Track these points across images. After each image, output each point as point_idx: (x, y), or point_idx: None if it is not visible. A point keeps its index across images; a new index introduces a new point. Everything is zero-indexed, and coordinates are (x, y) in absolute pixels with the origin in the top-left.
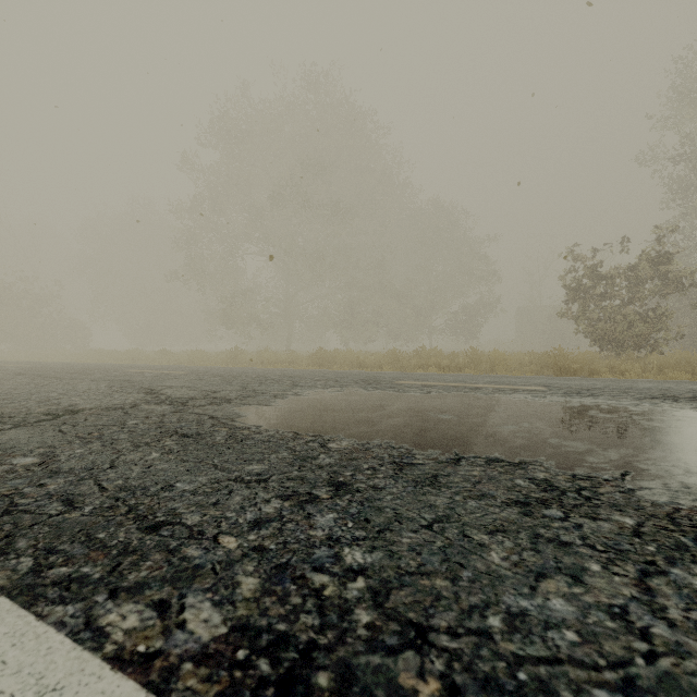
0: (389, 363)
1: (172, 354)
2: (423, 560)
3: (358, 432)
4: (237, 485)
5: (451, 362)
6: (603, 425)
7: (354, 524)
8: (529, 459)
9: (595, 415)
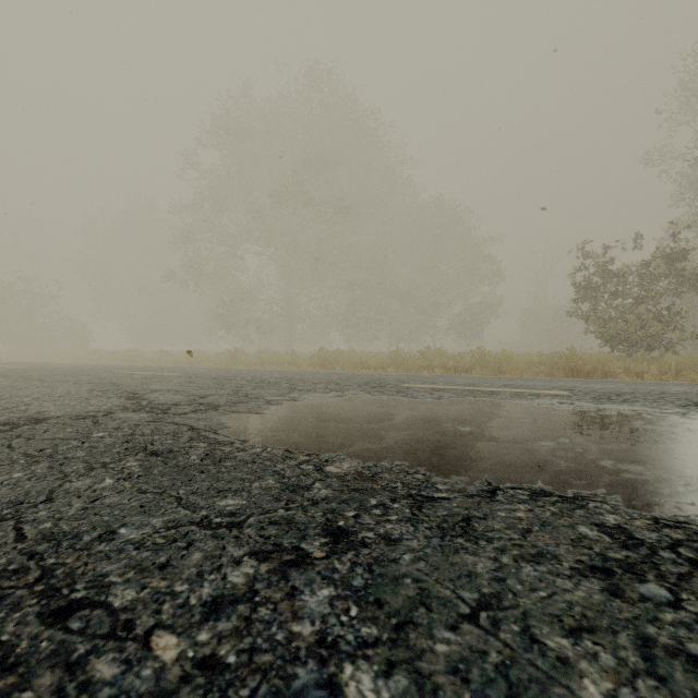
0: (393, 364)
1: (171, 355)
2: (474, 697)
3: (363, 450)
4: (201, 532)
5: (457, 363)
6: (659, 441)
7: (359, 610)
8: (585, 491)
9: (642, 427)
